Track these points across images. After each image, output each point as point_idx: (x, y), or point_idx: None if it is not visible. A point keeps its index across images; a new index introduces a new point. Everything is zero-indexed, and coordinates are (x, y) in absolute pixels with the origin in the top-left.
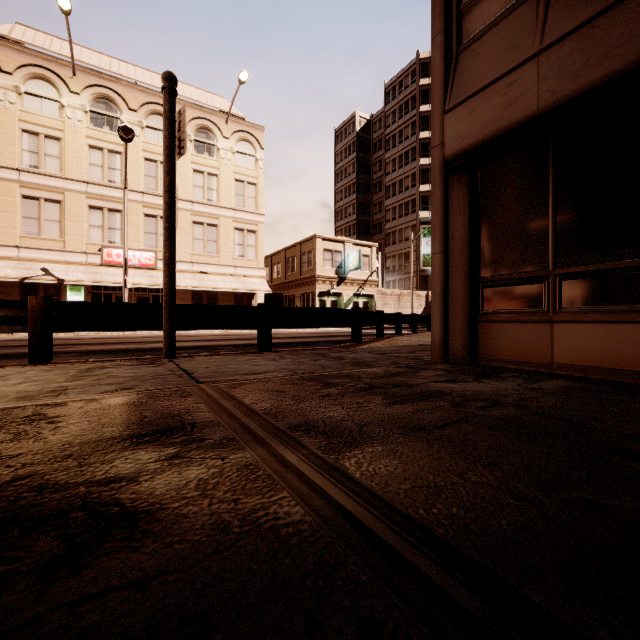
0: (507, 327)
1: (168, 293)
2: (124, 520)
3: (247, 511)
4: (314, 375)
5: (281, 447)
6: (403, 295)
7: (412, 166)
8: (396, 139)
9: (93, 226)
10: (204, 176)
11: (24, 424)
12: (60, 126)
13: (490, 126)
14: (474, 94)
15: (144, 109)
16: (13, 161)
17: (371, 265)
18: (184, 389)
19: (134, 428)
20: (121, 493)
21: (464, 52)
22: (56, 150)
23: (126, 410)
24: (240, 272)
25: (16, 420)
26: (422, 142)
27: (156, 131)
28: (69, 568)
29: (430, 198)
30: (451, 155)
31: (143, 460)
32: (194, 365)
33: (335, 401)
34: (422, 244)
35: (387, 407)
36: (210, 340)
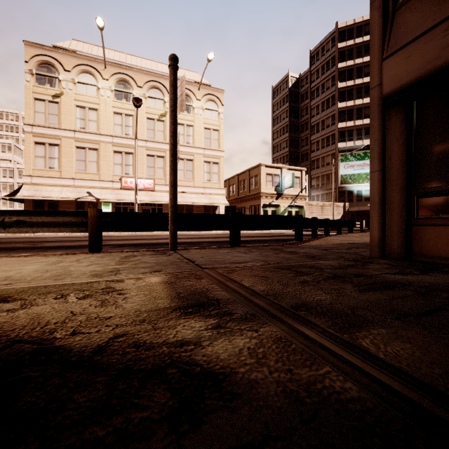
0: (442, 230)
1: (173, 205)
2: (209, 380)
3: (305, 382)
4: (283, 265)
5: (296, 324)
6: (325, 206)
7: (332, 109)
8: (319, 90)
9: (116, 164)
10: (184, 127)
11: (104, 294)
12: (97, 101)
13: (428, 65)
14: (411, 41)
15: (146, 85)
16: (71, 125)
17: (301, 184)
18: (195, 273)
19: (177, 301)
20: (195, 355)
21: (400, 9)
22: (95, 117)
23: (164, 287)
24: (208, 191)
25: (98, 291)
26: (340, 90)
27: (154, 99)
28: (189, 421)
29: (346, 132)
30: (389, 93)
31: (196, 328)
32: (192, 255)
33: (314, 287)
34: (340, 167)
35: (362, 294)
36: (191, 238)
